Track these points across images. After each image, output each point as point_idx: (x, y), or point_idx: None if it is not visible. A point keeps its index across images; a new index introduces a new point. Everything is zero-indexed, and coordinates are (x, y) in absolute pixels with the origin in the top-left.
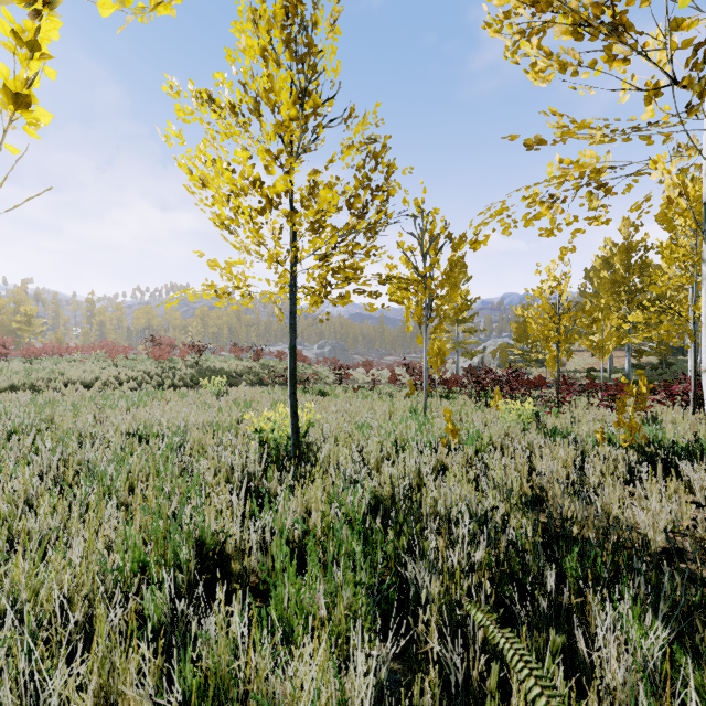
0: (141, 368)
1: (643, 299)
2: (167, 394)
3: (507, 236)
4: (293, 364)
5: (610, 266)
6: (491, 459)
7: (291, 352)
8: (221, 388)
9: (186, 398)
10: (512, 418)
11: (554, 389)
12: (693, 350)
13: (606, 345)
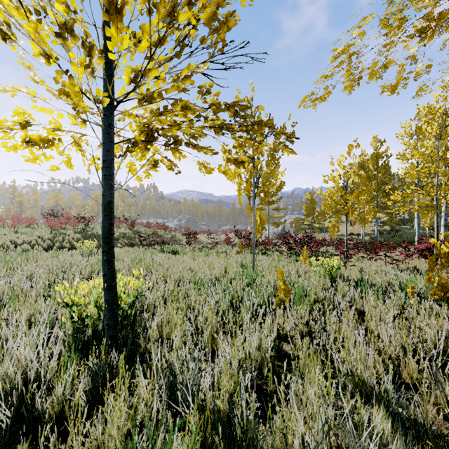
0: (37, 234)
1: (385, 189)
2: (39, 255)
3: (348, 92)
4: (108, 225)
5: (363, 168)
6: (331, 325)
7: (105, 210)
8: (92, 249)
9: (57, 258)
10: (321, 271)
11: (334, 247)
12: (436, 219)
13: (366, 218)
